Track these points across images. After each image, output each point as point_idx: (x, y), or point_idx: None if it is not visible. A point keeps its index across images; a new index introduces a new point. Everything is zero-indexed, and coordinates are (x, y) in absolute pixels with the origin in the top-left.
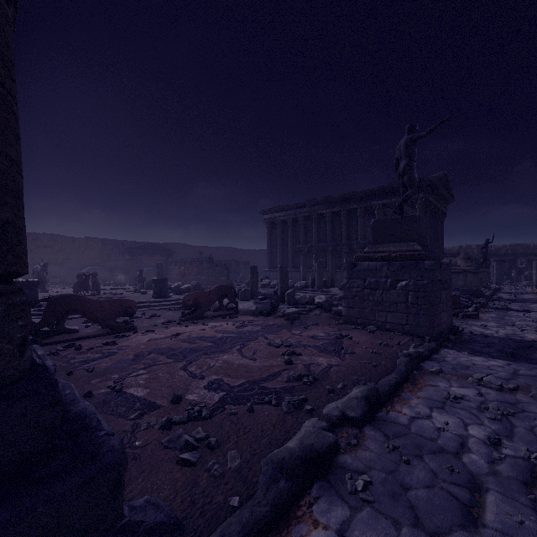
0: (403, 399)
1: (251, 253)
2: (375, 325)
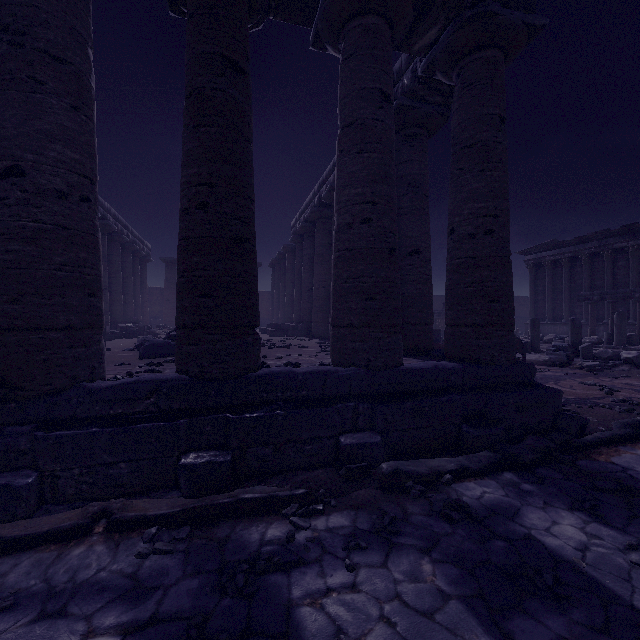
0: None
1: None
2: None
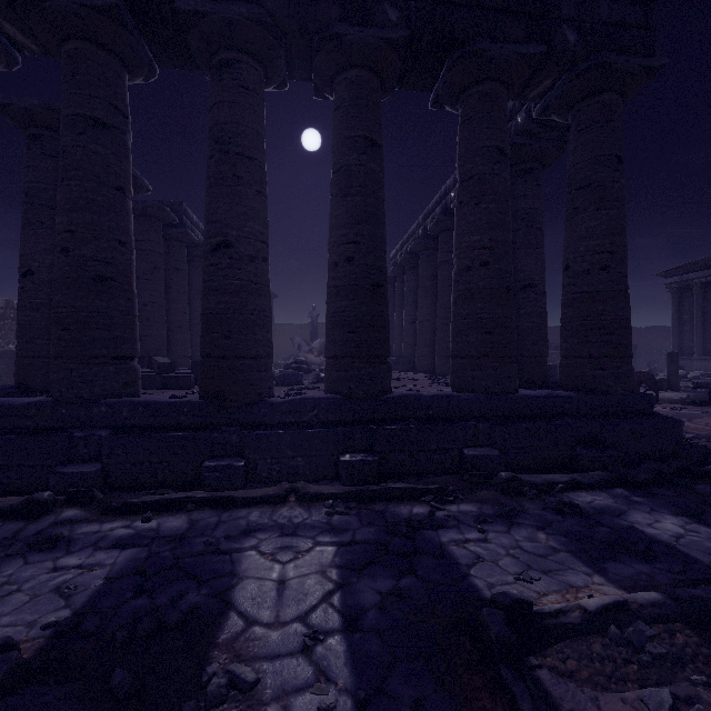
0: None
1: (633, 333)
2: None
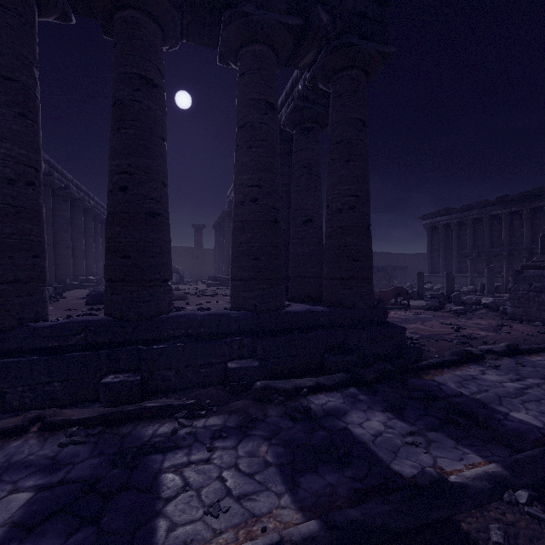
0: (539, 355)
1: (406, 258)
2: (541, 322)
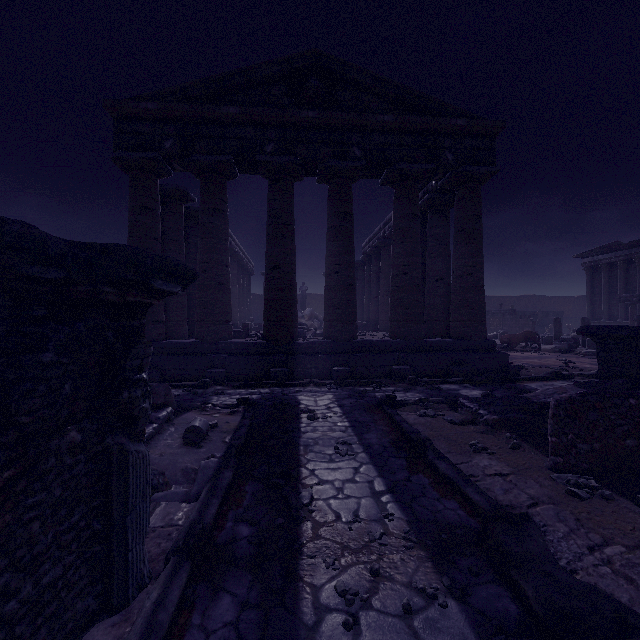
0: None
1: (567, 301)
2: None
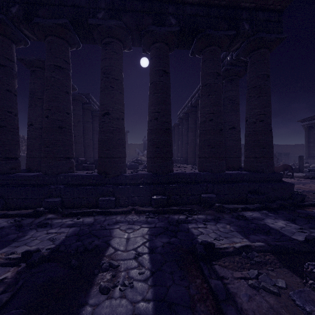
0: None
1: (288, 147)
2: None
